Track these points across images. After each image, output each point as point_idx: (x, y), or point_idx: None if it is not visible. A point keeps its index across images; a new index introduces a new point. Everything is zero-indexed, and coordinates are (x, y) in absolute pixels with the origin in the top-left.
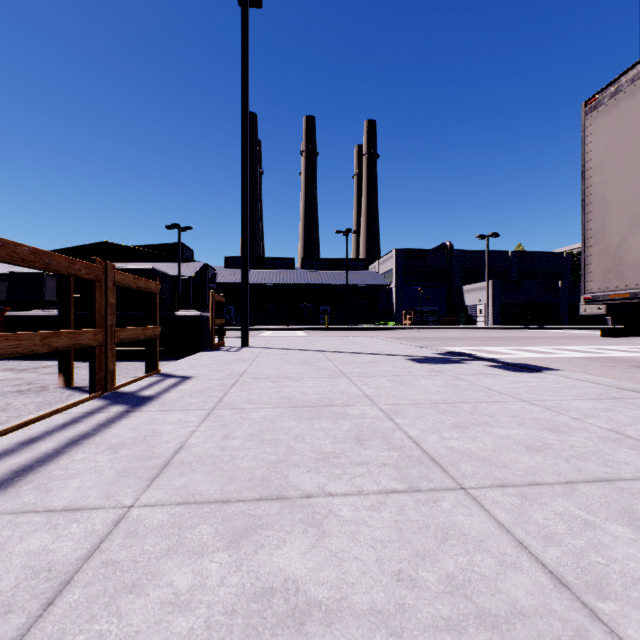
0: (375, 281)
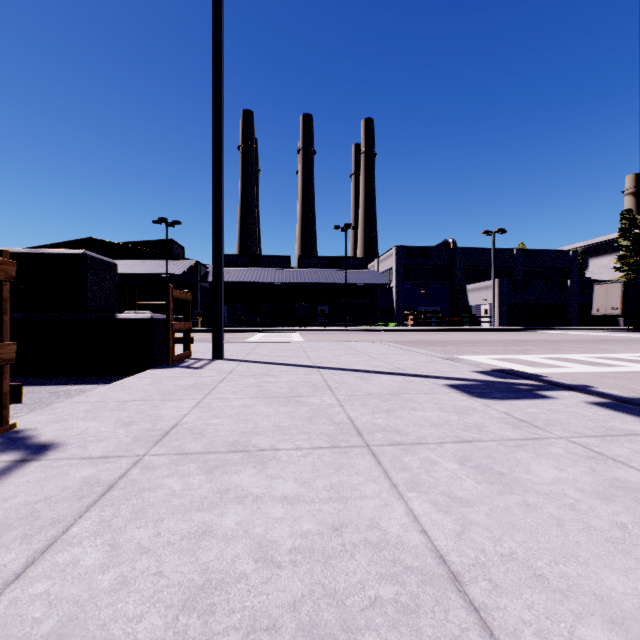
0: (375, 280)
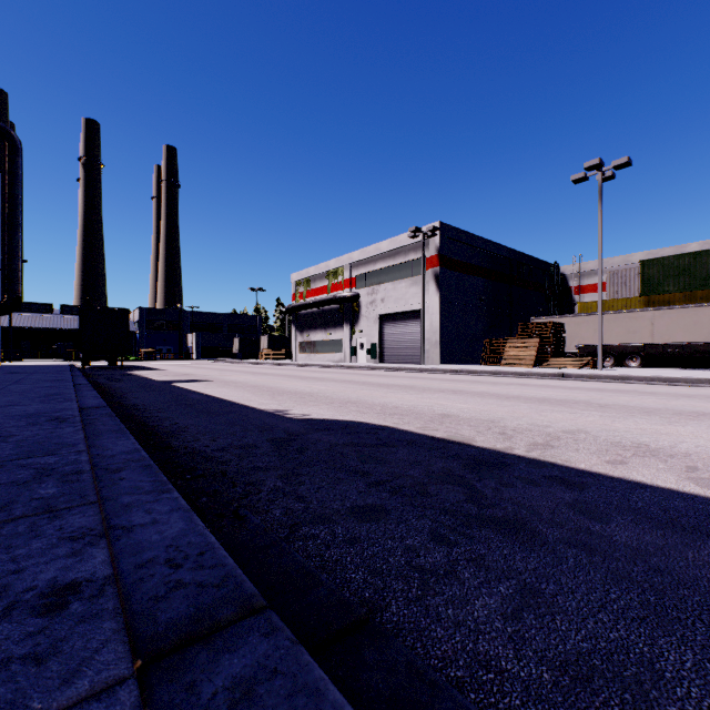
0: None
